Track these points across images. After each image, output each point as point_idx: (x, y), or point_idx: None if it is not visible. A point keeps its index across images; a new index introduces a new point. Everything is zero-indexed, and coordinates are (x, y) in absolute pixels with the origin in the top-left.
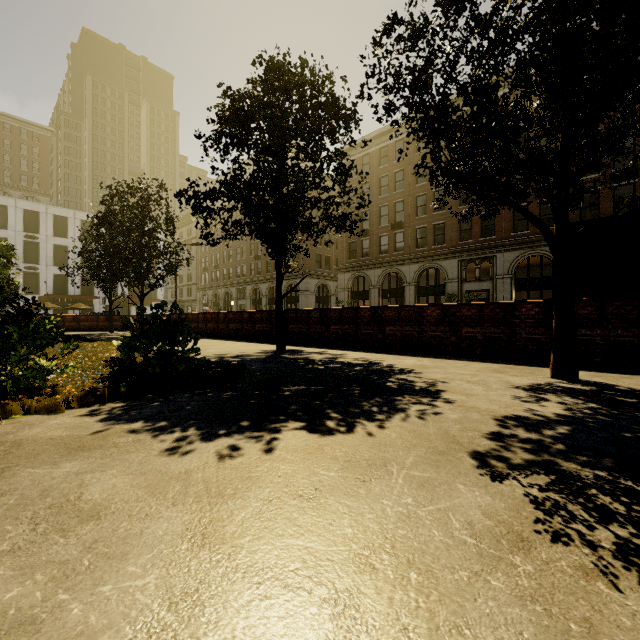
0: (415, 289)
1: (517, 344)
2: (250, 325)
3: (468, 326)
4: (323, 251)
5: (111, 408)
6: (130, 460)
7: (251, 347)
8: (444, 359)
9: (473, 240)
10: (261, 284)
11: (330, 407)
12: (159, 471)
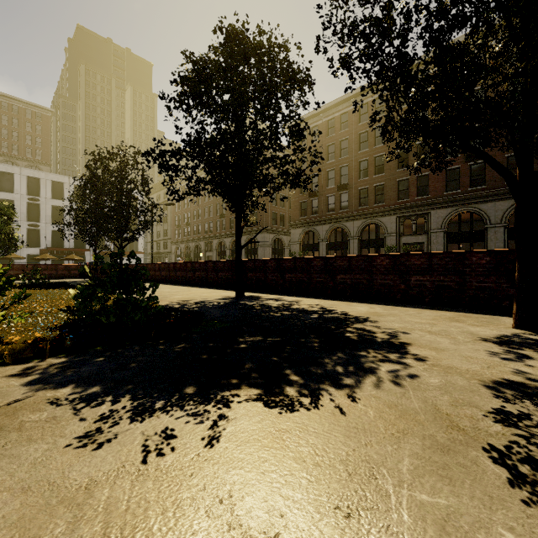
0: (358, 242)
1: (467, 292)
2: (214, 273)
3: (417, 275)
4: (278, 210)
5: (49, 365)
6: (22, 458)
7: (213, 293)
8: (395, 306)
9: (410, 199)
10: (225, 238)
11: (289, 366)
12: (50, 484)
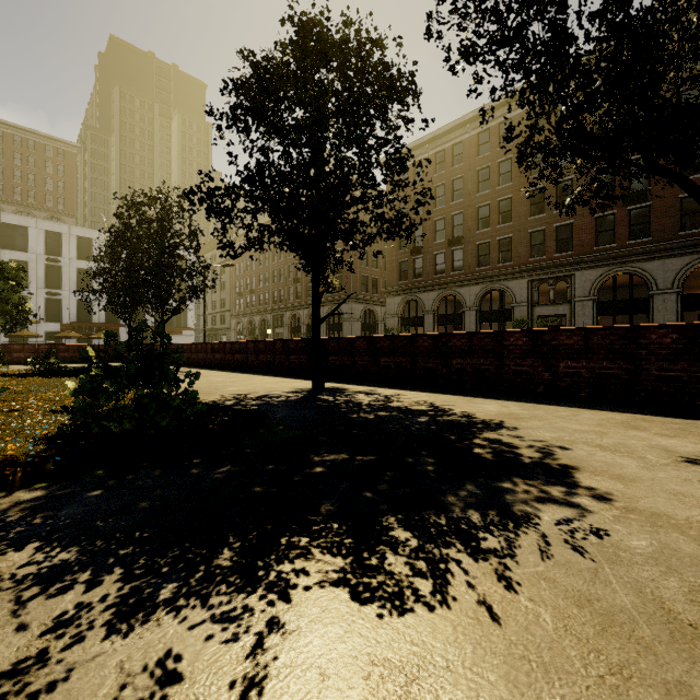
0: (476, 314)
1: (643, 384)
2: (283, 356)
3: (568, 359)
4: (370, 272)
5: (12, 504)
6: None
7: (282, 384)
8: (537, 404)
9: (546, 256)
10: (300, 310)
11: (391, 509)
12: None
